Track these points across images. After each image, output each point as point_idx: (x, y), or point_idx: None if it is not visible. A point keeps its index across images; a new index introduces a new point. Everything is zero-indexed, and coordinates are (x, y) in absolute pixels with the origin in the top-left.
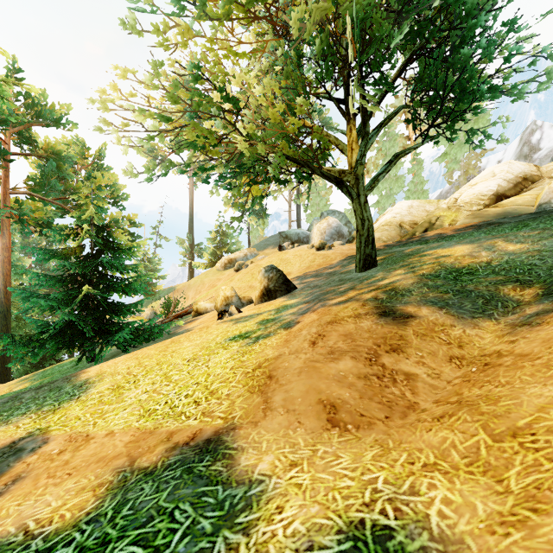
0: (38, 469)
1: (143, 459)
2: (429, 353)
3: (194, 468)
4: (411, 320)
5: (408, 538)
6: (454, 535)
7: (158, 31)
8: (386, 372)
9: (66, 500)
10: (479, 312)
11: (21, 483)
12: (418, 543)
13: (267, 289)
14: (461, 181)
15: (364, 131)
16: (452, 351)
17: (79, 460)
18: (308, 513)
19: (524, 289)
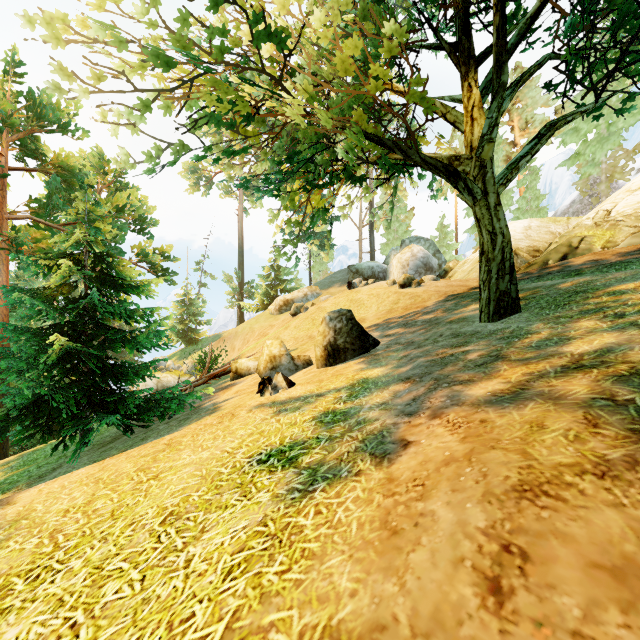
0: None
1: None
2: None
3: None
4: None
5: None
6: None
7: None
8: None
9: None
10: None
11: None
12: None
13: (333, 347)
14: (603, 191)
15: (497, 83)
16: None
17: None
18: None
19: None
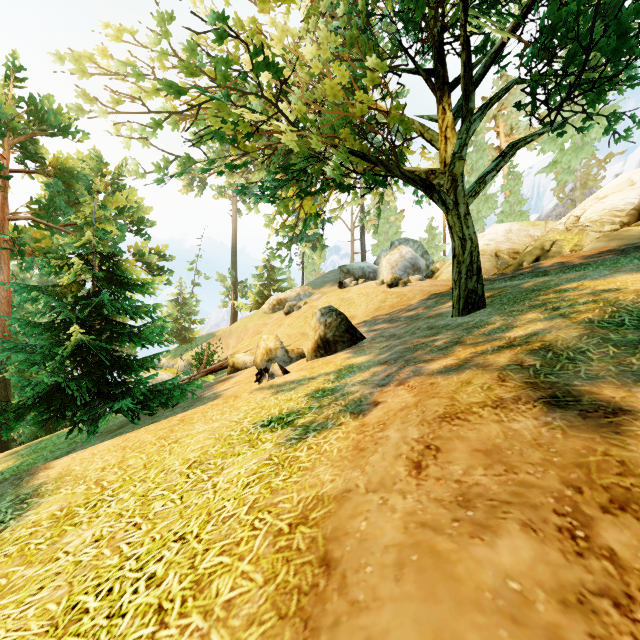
0: None
1: None
2: None
3: None
4: (628, 422)
5: None
6: None
7: None
8: (632, 584)
9: None
10: None
11: None
12: None
13: (323, 340)
14: (577, 197)
15: (466, 109)
16: None
17: None
18: None
19: None
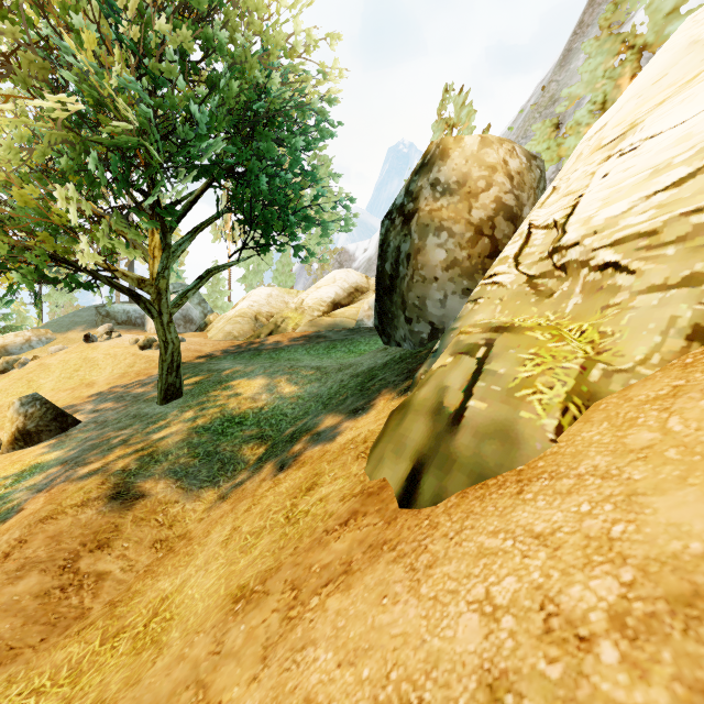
0: None
1: None
2: (137, 542)
3: None
4: (139, 502)
5: None
6: None
7: None
8: (76, 579)
9: None
10: (210, 480)
11: None
12: None
13: (23, 432)
14: (319, 275)
15: (165, 242)
16: (160, 533)
17: None
18: None
19: (261, 447)
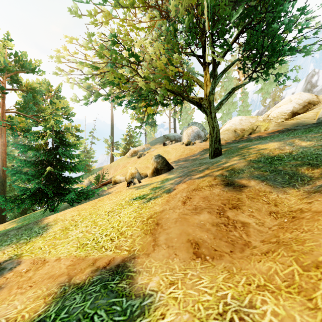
0: (12, 282)
1: (76, 277)
2: (256, 210)
3: (108, 285)
4: (244, 189)
5: None
6: None
7: (91, 15)
8: (230, 222)
9: (27, 305)
10: (287, 183)
11: (1, 291)
12: None
13: (156, 169)
14: (271, 105)
15: (214, 74)
16: (271, 208)
17: (37, 277)
18: (181, 319)
19: (314, 169)
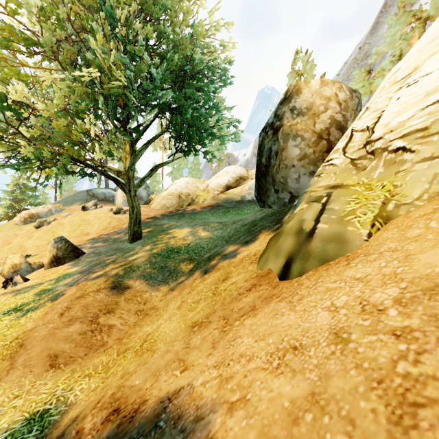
0: None
1: None
2: (127, 311)
3: None
4: (127, 291)
5: (55, 410)
6: (76, 401)
7: None
8: (98, 327)
9: None
10: (164, 281)
11: None
12: (59, 410)
13: (56, 257)
14: (217, 170)
15: (132, 149)
16: (139, 307)
17: None
18: (13, 418)
19: (190, 264)
